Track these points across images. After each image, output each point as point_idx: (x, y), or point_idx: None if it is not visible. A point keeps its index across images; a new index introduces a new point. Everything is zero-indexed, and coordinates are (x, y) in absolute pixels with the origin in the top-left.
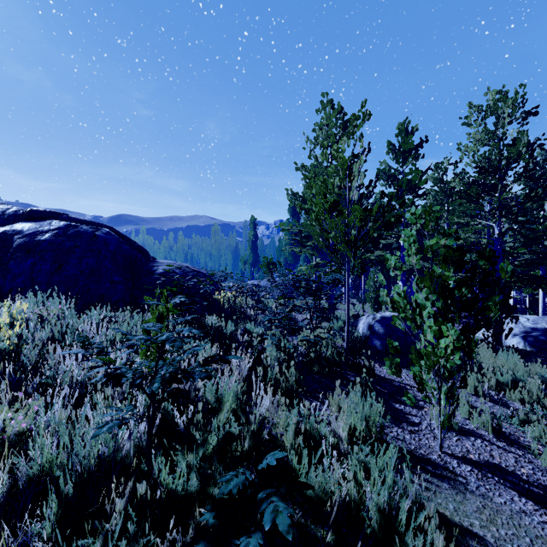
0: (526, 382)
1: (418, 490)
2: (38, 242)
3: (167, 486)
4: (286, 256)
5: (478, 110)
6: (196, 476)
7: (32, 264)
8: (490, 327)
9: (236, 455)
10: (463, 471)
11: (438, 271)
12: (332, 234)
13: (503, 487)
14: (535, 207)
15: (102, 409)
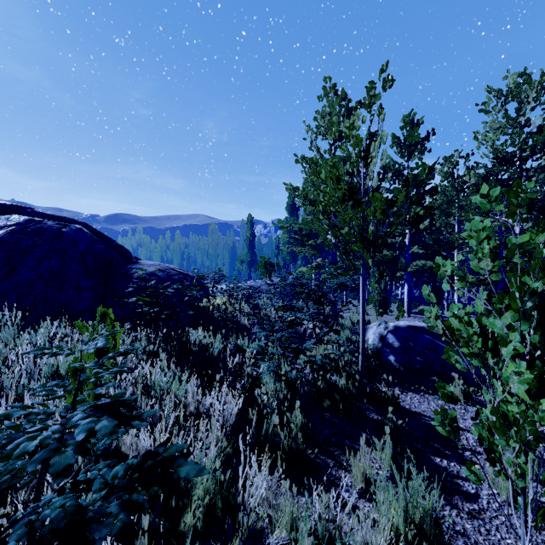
0: None
1: None
2: None
3: None
4: (284, 256)
5: (497, 95)
6: None
7: None
8: None
9: None
10: None
11: (533, 285)
12: (345, 230)
13: None
14: None
15: None
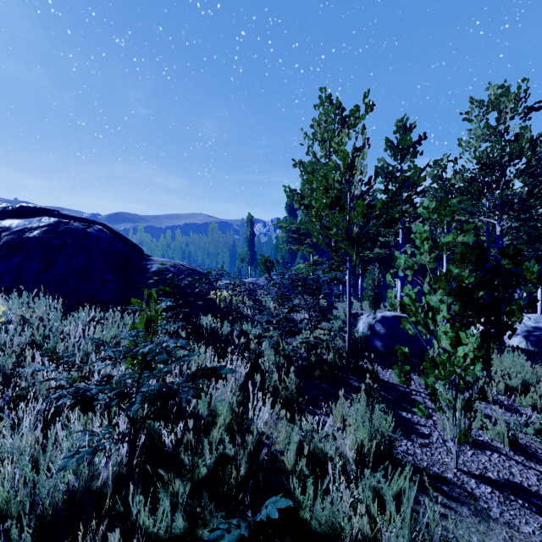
0: (535, 386)
1: (436, 518)
2: (25, 239)
3: (147, 530)
4: (283, 254)
5: (479, 105)
6: (184, 507)
7: (19, 262)
8: (493, 327)
9: (230, 482)
10: (483, 493)
11: (455, 271)
12: (334, 231)
13: (529, 512)
14: (538, 204)
15: (82, 426)
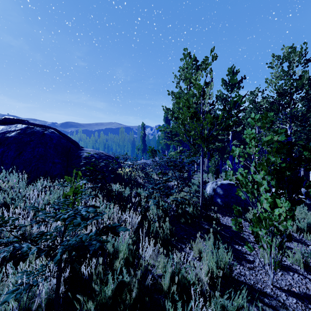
0: None
1: None
2: (6, 138)
3: None
4: (162, 146)
5: (277, 58)
6: None
7: (2, 152)
8: None
9: (125, 303)
10: (291, 303)
11: (272, 159)
12: (192, 133)
13: None
14: None
15: (30, 260)
